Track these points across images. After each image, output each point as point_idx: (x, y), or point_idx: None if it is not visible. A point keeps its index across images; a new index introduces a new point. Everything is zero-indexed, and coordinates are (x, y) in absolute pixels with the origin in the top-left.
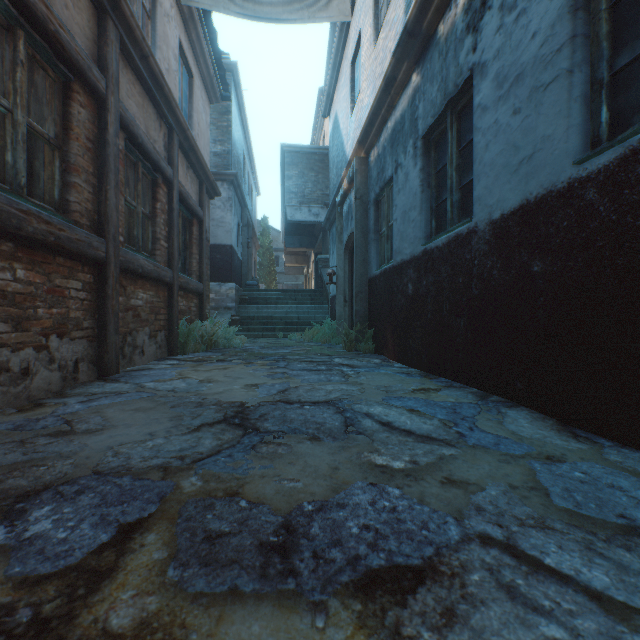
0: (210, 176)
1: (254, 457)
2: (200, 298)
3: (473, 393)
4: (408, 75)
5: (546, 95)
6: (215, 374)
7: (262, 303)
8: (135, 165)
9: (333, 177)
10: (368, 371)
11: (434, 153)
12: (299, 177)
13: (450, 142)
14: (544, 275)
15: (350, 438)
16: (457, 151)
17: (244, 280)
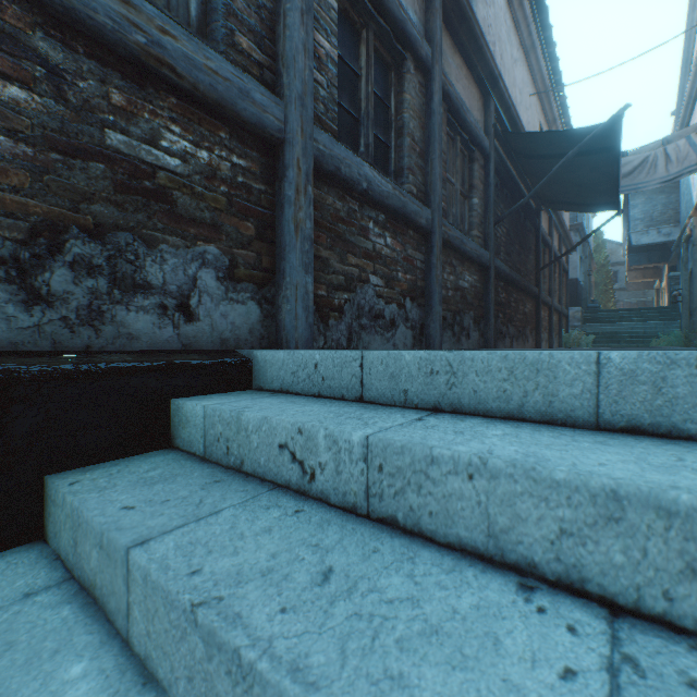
0: (572, 244)
1: None
2: (565, 319)
3: None
4: None
5: None
6: None
7: (604, 322)
8: None
9: (682, 210)
10: None
11: None
12: (645, 203)
13: None
14: None
15: None
16: None
17: (584, 304)
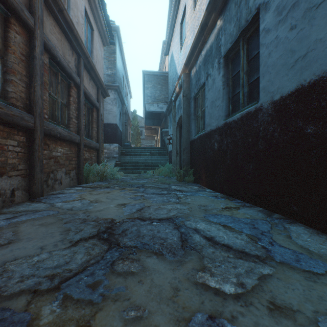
0: (103, 85)
1: (111, 274)
2: (97, 152)
3: (261, 211)
4: (215, 21)
5: (318, 11)
6: (101, 196)
7: (132, 154)
8: (56, 74)
9: (170, 87)
10: (192, 194)
11: (231, 65)
12: (152, 88)
13: (242, 57)
14: (316, 134)
15: (185, 252)
16: (246, 62)
17: (123, 142)
